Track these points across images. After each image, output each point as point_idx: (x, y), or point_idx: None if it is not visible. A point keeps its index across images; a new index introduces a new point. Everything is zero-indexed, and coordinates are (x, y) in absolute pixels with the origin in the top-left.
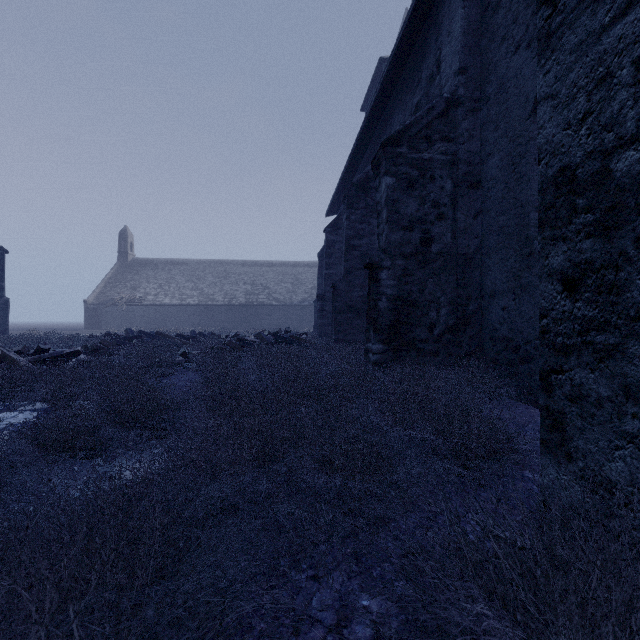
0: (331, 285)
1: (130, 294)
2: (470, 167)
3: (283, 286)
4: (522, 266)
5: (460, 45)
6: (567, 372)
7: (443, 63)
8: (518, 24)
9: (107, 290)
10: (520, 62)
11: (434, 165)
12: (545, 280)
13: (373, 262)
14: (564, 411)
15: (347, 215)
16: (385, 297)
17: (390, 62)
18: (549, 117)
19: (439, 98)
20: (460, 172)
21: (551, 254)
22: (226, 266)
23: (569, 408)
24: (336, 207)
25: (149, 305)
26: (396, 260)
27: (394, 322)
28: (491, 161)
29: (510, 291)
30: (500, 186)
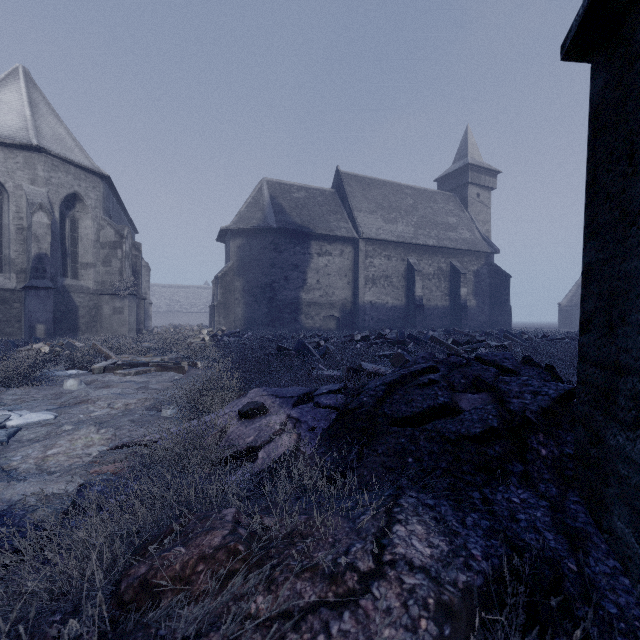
0: None
1: None
2: None
3: None
4: None
5: None
6: None
7: None
8: None
9: (579, 293)
10: None
11: None
12: None
13: None
14: None
15: None
16: None
17: None
18: None
19: None
20: None
21: None
22: None
23: None
24: None
25: None
26: None
27: None
28: None
29: None
30: None
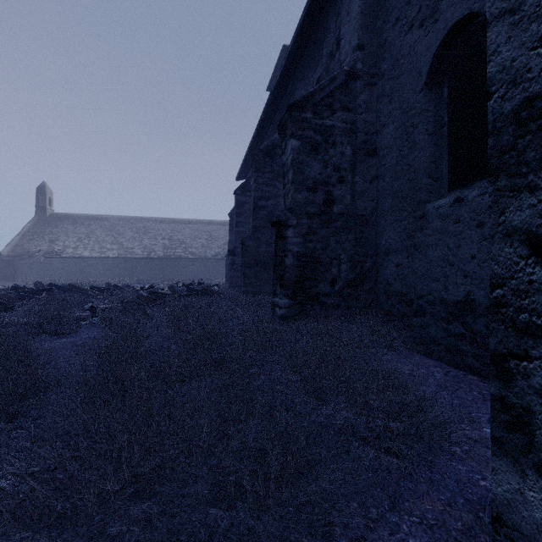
0: (240, 241)
1: (48, 247)
2: (367, 136)
3: (198, 241)
4: (415, 227)
5: (358, 23)
6: (537, 360)
7: (342, 41)
8: (411, 5)
9: (23, 243)
10: (413, 40)
11: (335, 132)
12: (500, 241)
13: (280, 220)
14: (532, 409)
15: (255, 178)
16: (291, 254)
17: (294, 39)
18: (506, 38)
19: (340, 70)
20: (358, 140)
21: (510, 208)
22: (145, 222)
23: (541, 407)
24: (245, 172)
25: (68, 257)
26: (301, 219)
27: (299, 278)
28: (386, 131)
29: (404, 250)
30: (394, 154)
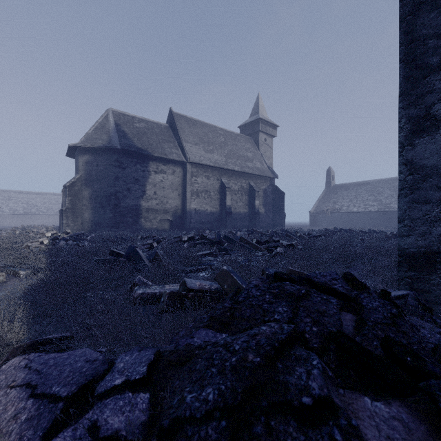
0: None
1: (332, 206)
2: None
3: None
4: None
5: None
6: None
7: None
8: None
9: (320, 205)
10: None
11: None
12: None
13: None
14: None
15: None
16: None
17: None
18: None
19: None
20: None
21: None
22: None
23: None
24: None
25: (343, 212)
26: None
27: None
28: None
29: None
30: None
